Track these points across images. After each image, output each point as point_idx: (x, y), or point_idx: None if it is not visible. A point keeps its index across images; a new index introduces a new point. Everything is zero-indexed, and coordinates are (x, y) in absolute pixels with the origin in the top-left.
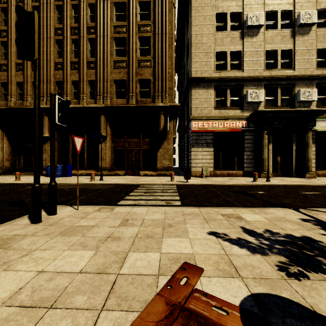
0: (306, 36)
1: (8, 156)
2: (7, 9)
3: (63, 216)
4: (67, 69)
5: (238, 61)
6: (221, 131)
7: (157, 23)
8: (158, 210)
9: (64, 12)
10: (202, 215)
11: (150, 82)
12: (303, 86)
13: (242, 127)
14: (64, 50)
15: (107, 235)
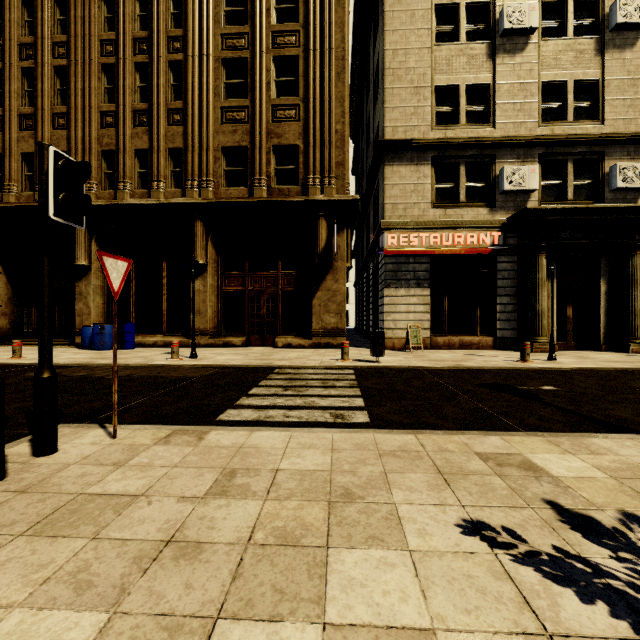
0: (630, 51)
1: (6, 307)
2: (2, 2)
3: (71, 458)
4: (125, 124)
5: (483, 105)
6: (448, 254)
7: (311, 27)
8: (314, 439)
9: (119, 7)
10: (429, 458)
11: (298, 151)
12: (622, 158)
13: (491, 245)
14: (119, 85)
15: (165, 534)
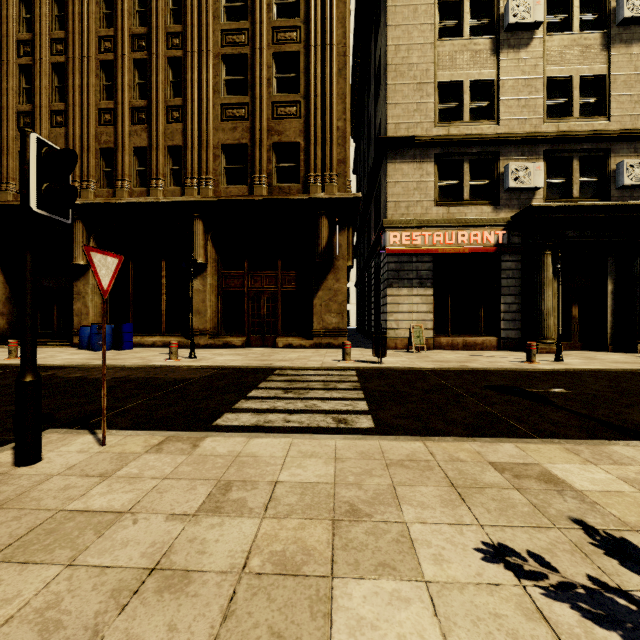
0: (637, 46)
1: (4, 306)
2: None
3: (55, 468)
4: (124, 122)
5: (487, 102)
6: (451, 253)
7: (312, 22)
8: (316, 446)
9: (117, 3)
10: (440, 469)
11: (298, 148)
12: (629, 155)
13: (495, 244)
14: (117, 82)
15: (149, 561)
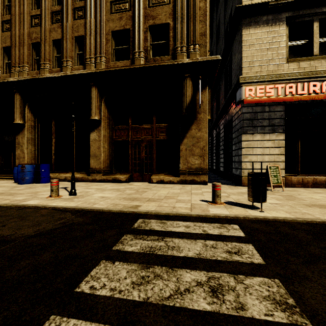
0: None
1: None
2: None
3: None
4: (45, 22)
5: None
6: (302, 102)
7: None
8: None
9: None
10: None
11: (168, 28)
12: None
13: None
14: None
15: None
